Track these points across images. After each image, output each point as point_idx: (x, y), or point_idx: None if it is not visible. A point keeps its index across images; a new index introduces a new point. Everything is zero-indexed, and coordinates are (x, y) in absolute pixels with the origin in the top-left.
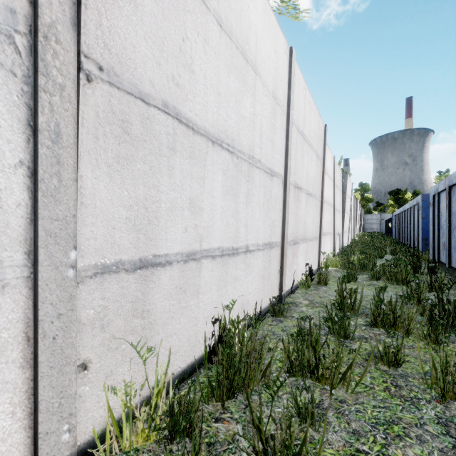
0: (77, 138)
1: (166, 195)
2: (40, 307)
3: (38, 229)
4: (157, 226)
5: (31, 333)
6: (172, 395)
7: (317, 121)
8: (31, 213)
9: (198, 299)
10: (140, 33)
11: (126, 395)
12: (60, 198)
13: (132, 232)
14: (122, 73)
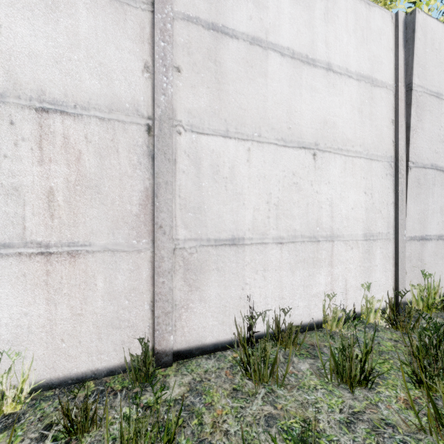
0: (406, 191)
1: (430, 207)
2: (399, 248)
3: (398, 223)
4: (426, 222)
5: (394, 256)
6: (442, 296)
7: None
8: (394, 218)
9: (442, 261)
10: (424, 140)
11: (419, 290)
12: (402, 212)
13: (419, 224)
14: (418, 161)
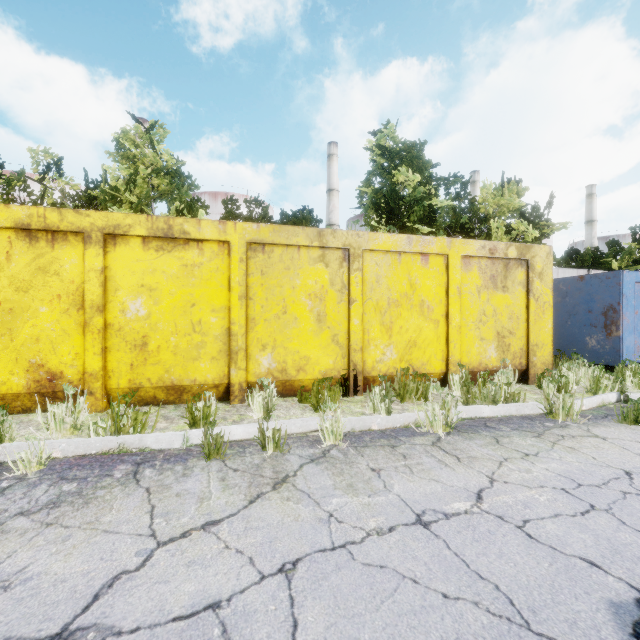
0: None
1: None
2: None
3: None
4: None
5: None
6: None
7: (575, 274)
8: None
9: None
10: None
11: None
12: None
13: None
14: None
